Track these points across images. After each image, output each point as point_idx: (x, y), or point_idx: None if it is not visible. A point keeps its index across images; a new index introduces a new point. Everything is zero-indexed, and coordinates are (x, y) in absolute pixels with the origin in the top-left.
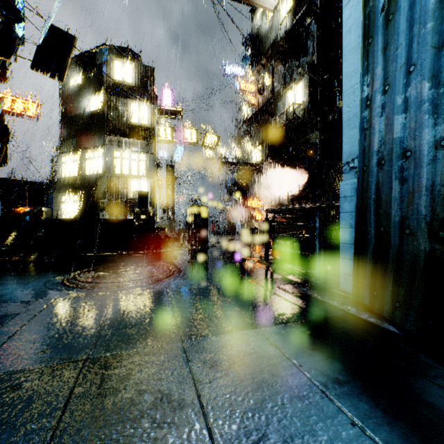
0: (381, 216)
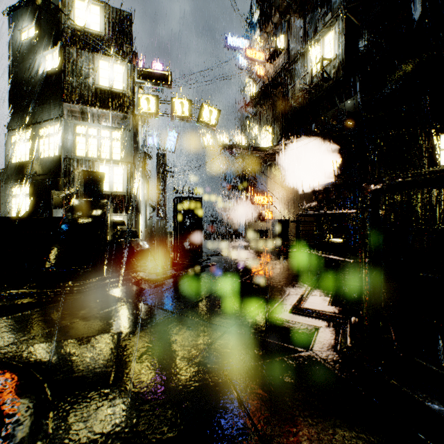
0: None
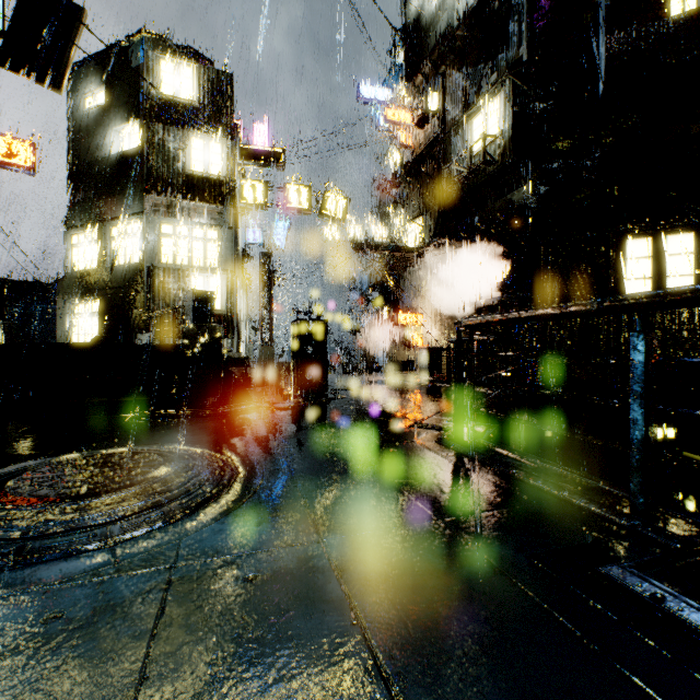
0: None
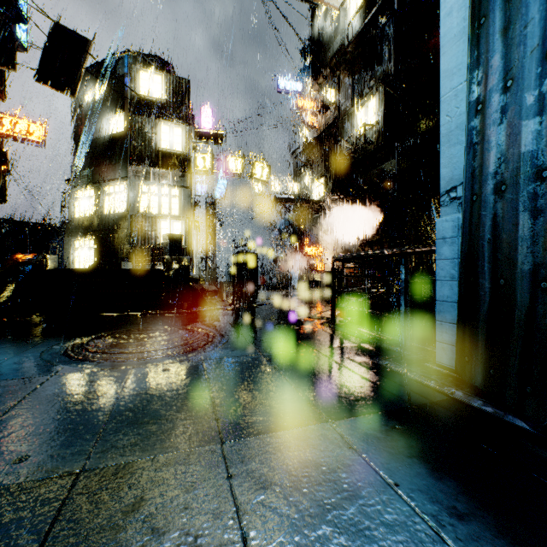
0: (500, 264)
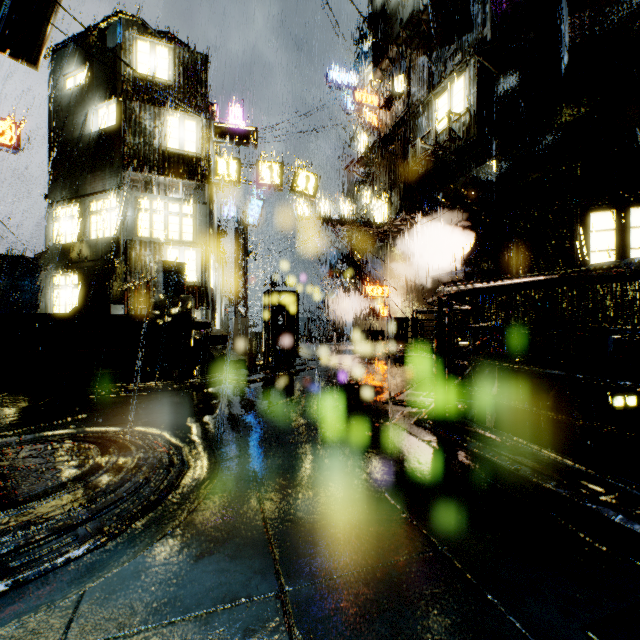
0: None
